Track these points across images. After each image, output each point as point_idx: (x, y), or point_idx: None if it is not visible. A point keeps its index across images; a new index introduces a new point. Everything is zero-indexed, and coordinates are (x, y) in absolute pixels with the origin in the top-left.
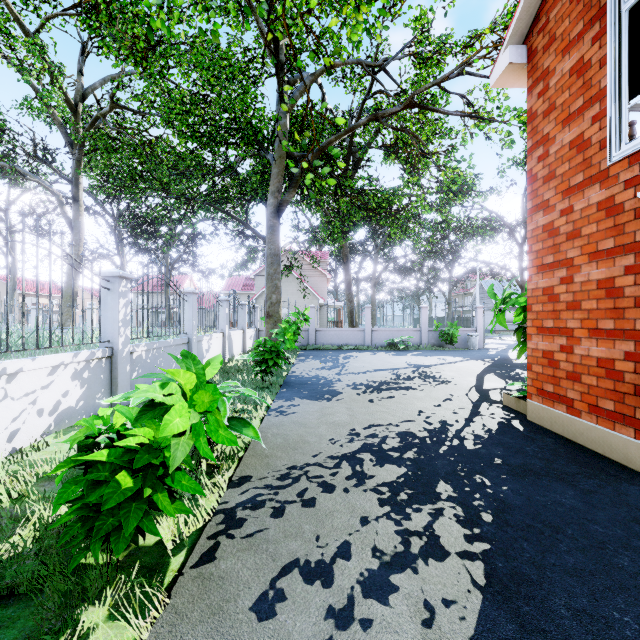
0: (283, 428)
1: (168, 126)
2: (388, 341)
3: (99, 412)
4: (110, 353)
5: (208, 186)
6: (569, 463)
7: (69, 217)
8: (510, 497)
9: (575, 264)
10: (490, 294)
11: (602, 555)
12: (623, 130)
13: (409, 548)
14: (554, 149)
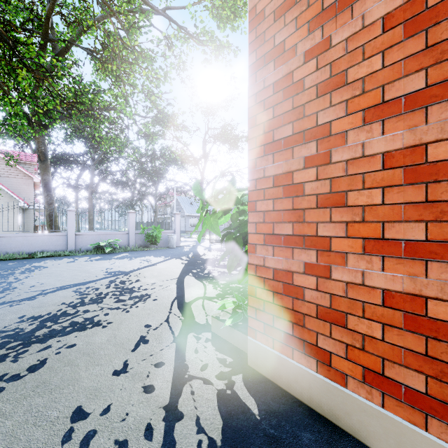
0: None
1: None
2: (94, 245)
3: None
4: None
5: None
6: None
7: None
8: None
9: (335, 132)
10: (196, 191)
11: None
12: None
13: None
14: None
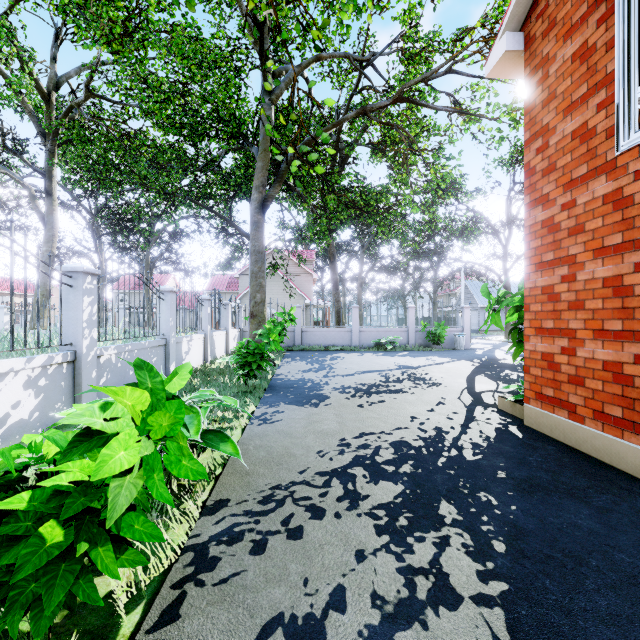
0: (267, 439)
1: (147, 117)
2: (375, 341)
3: (24, 440)
4: (72, 357)
5: (190, 181)
6: (577, 475)
7: (42, 212)
8: (521, 519)
9: (578, 261)
10: (484, 293)
11: (636, 594)
12: (632, 117)
13: (415, 592)
14: (554, 140)
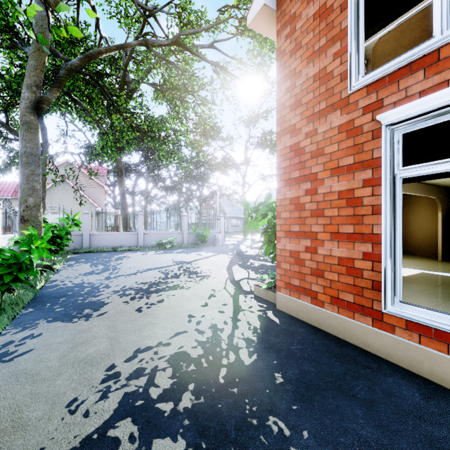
0: None
1: None
2: (157, 242)
3: None
4: None
5: None
6: (331, 359)
7: None
8: None
9: (319, 178)
10: (244, 204)
11: None
12: (361, 65)
13: None
14: (300, 81)
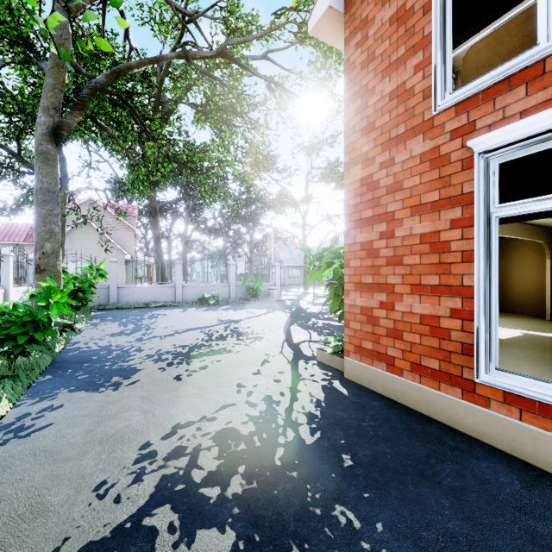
0: (2, 478)
1: None
2: (199, 296)
3: None
4: None
5: None
6: (411, 439)
7: None
8: (396, 551)
9: (396, 218)
10: (304, 249)
11: None
12: (448, 79)
13: None
14: (373, 100)
